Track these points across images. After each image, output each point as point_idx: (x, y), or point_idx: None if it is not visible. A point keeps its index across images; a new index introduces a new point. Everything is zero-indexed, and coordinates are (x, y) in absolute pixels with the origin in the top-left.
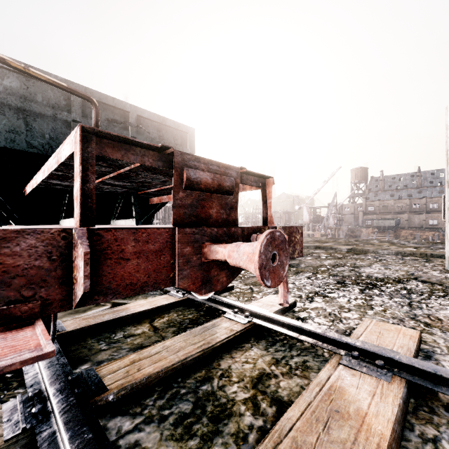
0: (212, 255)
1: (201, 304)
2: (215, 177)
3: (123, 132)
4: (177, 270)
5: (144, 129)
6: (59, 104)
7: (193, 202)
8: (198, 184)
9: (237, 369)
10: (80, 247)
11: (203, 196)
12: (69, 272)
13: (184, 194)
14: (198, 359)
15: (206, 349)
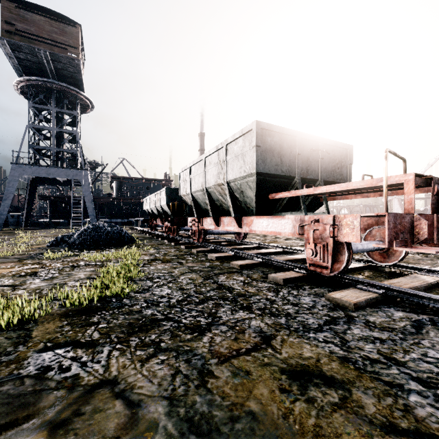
0: None
1: (380, 269)
2: None
3: (317, 156)
4: (435, 235)
5: (328, 152)
6: (291, 146)
7: (436, 201)
8: None
9: None
10: (423, 220)
11: (438, 198)
12: (413, 230)
13: (434, 198)
14: (426, 287)
15: (428, 283)
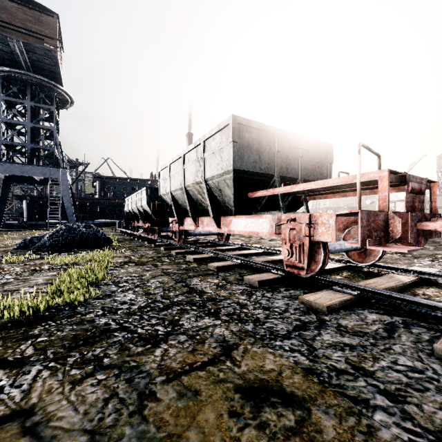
0: (422, 227)
1: (358, 269)
2: (419, 185)
3: (297, 154)
4: (409, 233)
5: (308, 150)
6: (270, 143)
7: (410, 199)
8: (414, 190)
9: (430, 293)
10: (397, 218)
11: (413, 196)
12: (387, 229)
13: (408, 196)
14: (401, 287)
15: (403, 283)
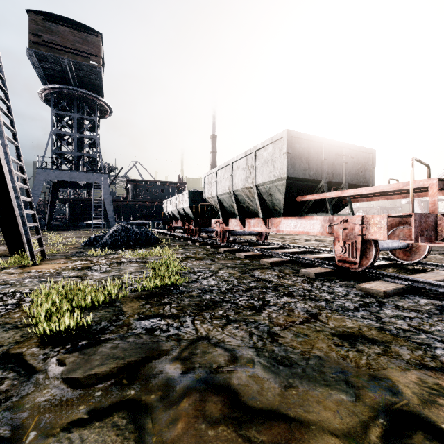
0: None
1: (403, 267)
2: None
3: (341, 160)
4: None
5: (352, 157)
6: (318, 151)
7: None
8: None
9: None
10: None
11: None
12: (437, 228)
13: None
14: None
15: None
